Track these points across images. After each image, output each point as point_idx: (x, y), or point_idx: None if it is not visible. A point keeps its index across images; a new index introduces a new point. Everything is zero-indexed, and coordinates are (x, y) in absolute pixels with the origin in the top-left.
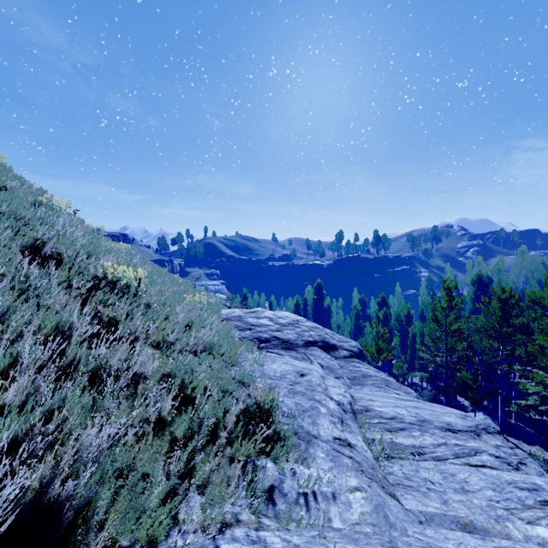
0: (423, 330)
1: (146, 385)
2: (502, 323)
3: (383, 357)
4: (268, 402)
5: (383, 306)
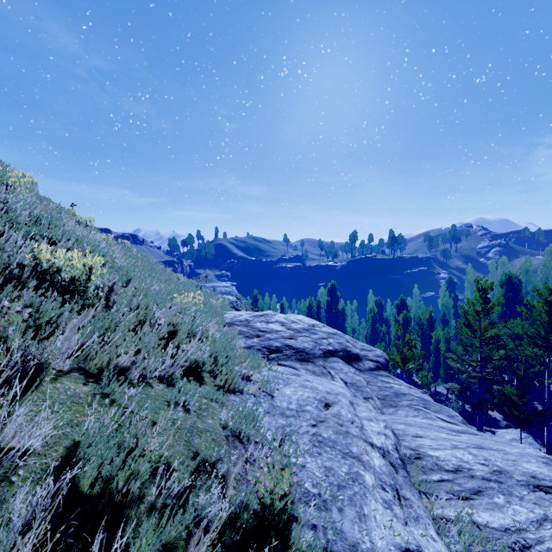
0: (449, 336)
1: (9, 487)
2: (549, 329)
3: (408, 366)
4: (279, 497)
5: (402, 308)
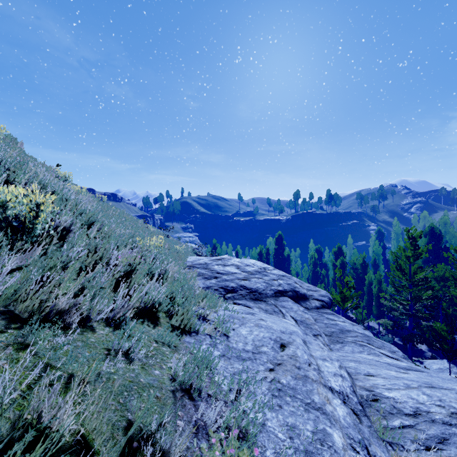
0: (380, 278)
1: None
2: None
3: (347, 305)
4: None
5: (339, 255)
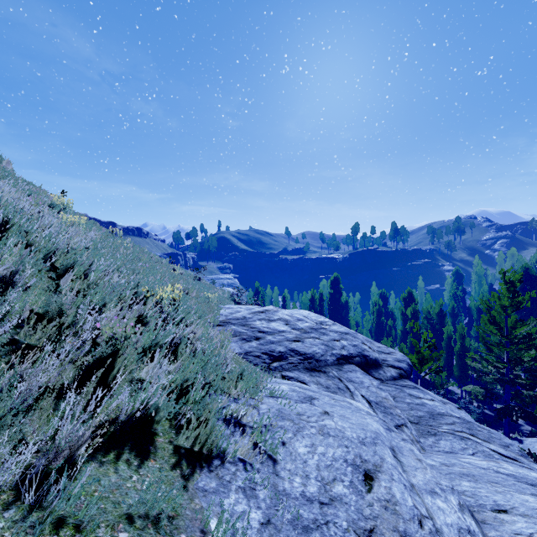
0: (464, 332)
1: None
2: None
3: (426, 368)
4: None
5: (409, 302)
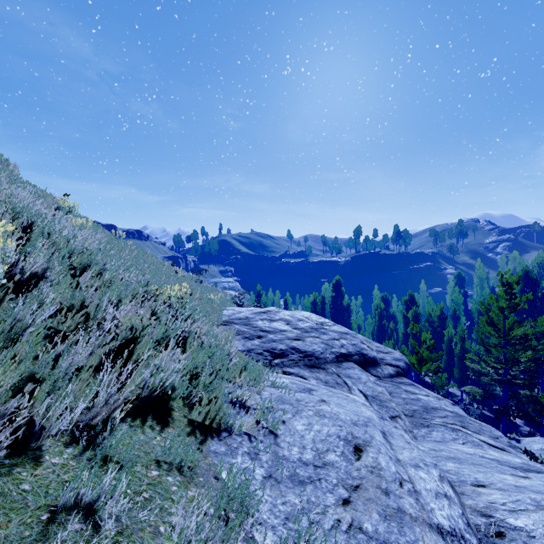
0: (464, 334)
1: None
2: None
3: (425, 368)
4: None
5: (410, 305)
